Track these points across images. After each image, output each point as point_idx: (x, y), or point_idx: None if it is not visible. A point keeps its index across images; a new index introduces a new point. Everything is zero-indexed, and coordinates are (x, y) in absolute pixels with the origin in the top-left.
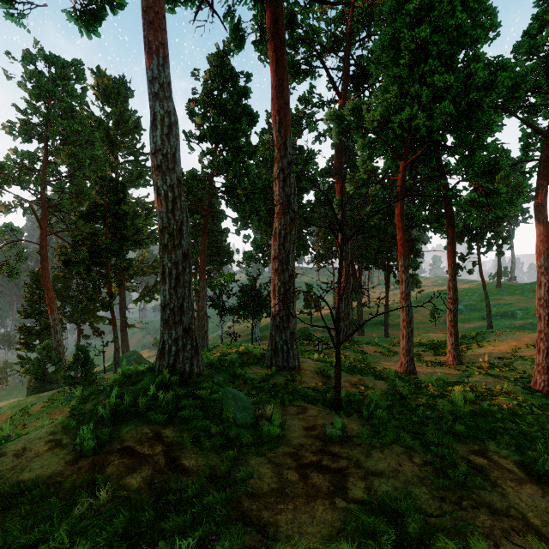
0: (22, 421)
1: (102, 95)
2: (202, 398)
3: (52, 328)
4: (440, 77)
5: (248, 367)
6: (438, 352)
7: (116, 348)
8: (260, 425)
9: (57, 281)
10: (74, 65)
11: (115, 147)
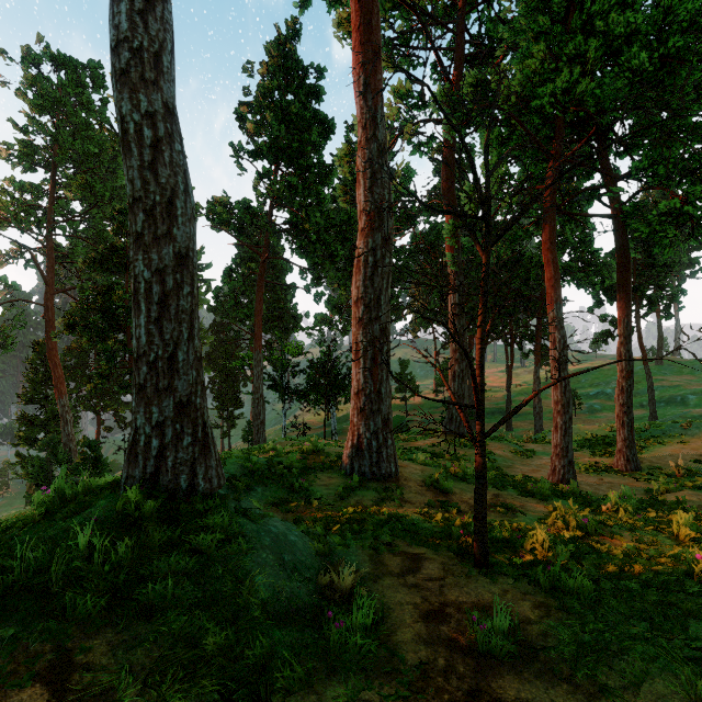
0: None
1: None
2: (203, 550)
3: (61, 418)
4: (619, 18)
5: (314, 475)
6: (598, 452)
7: None
8: (326, 613)
9: (69, 356)
10: (90, 68)
11: None
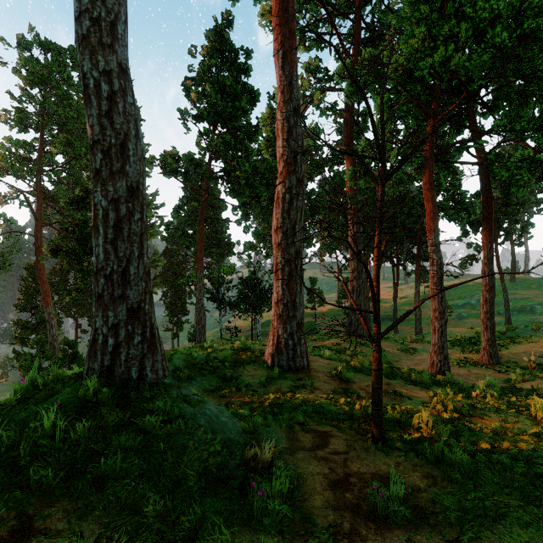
0: None
1: None
2: (148, 430)
3: (47, 323)
4: (484, 5)
5: (243, 367)
6: (467, 350)
7: None
8: (250, 483)
9: (53, 274)
10: (70, 52)
11: None
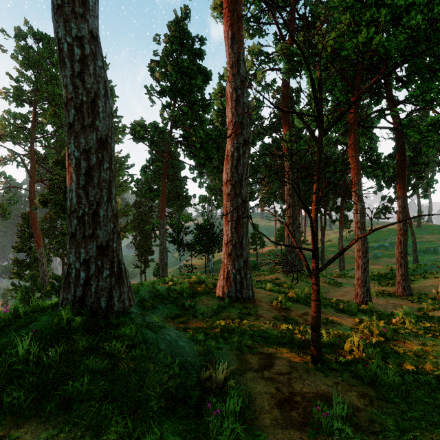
0: None
1: None
2: (114, 354)
3: (39, 261)
4: None
5: (198, 298)
6: (384, 283)
7: None
8: (206, 403)
9: (44, 222)
10: None
11: None
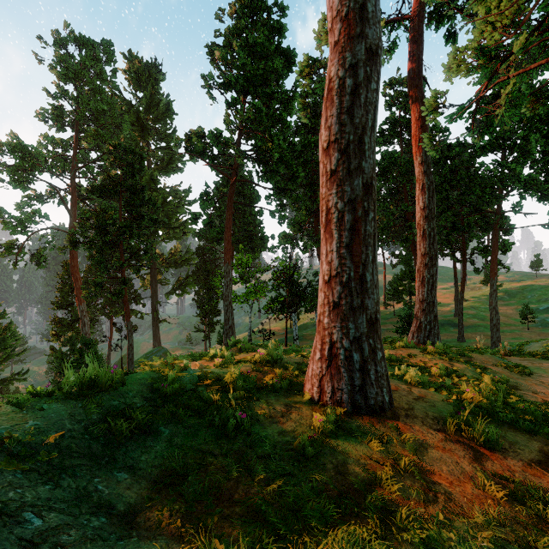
0: None
1: (134, 80)
2: None
3: (80, 320)
4: None
5: (264, 402)
6: None
7: (129, 343)
8: None
9: (89, 272)
10: (103, 45)
11: (146, 132)
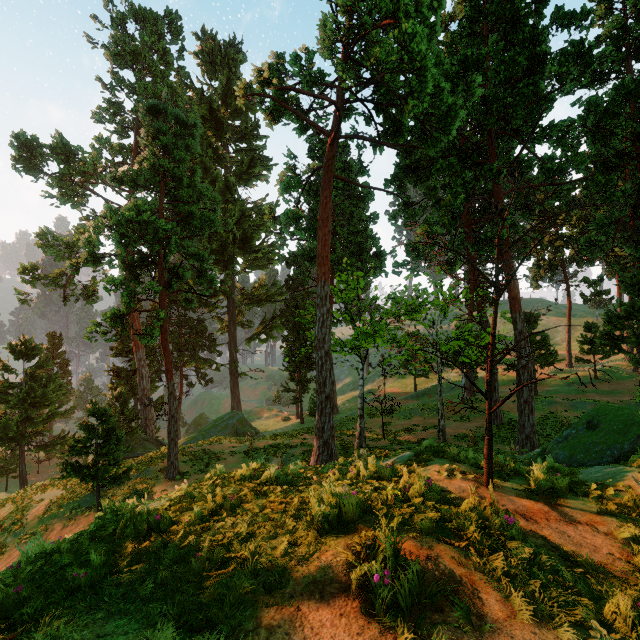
0: (6, 535)
1: (208, 65)
2: None
3: (137, 372)
4: None
5: None
6: None
7: (170, 414)
8: None
9: None
10: (166, 17)
11: (222, 130)
